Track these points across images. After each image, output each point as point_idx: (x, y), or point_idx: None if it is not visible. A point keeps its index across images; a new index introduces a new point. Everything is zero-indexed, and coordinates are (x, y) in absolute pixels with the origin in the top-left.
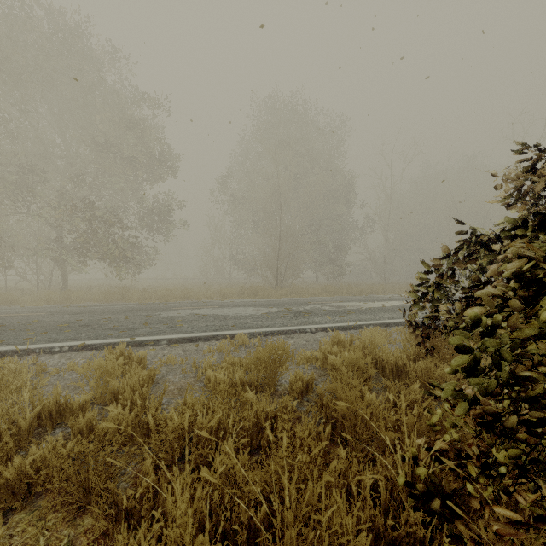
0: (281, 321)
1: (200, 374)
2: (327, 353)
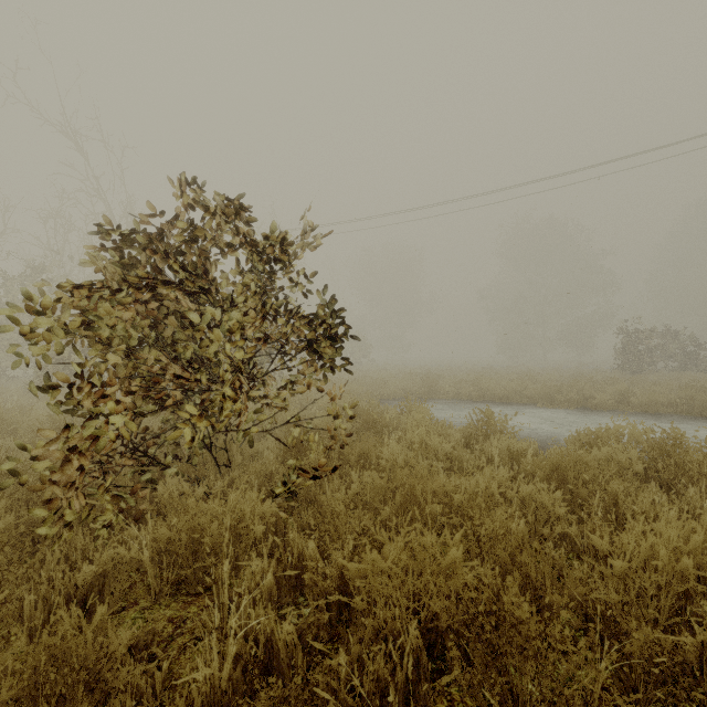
0: None
1: None
2: None
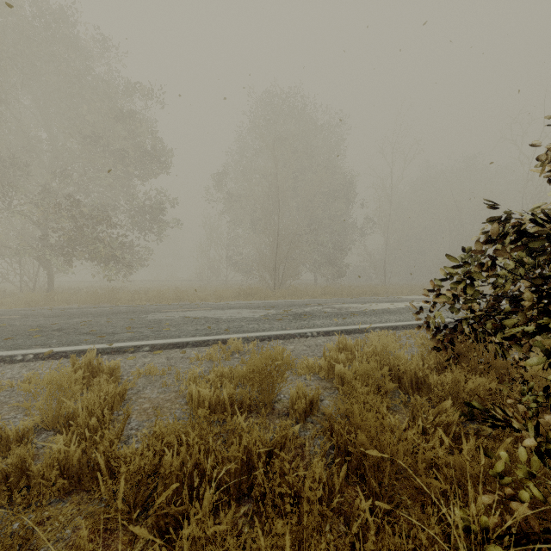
0: (279, 324)
1: (182, 388)
2: (332, 361)
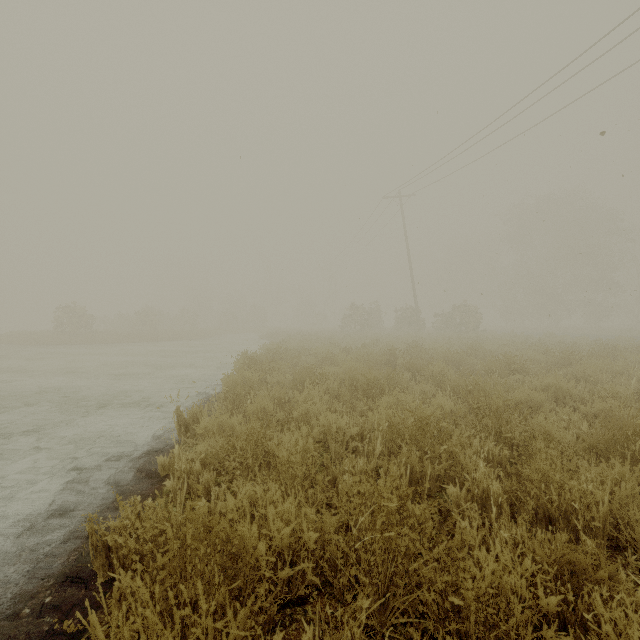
0: None
1: None
2: None
